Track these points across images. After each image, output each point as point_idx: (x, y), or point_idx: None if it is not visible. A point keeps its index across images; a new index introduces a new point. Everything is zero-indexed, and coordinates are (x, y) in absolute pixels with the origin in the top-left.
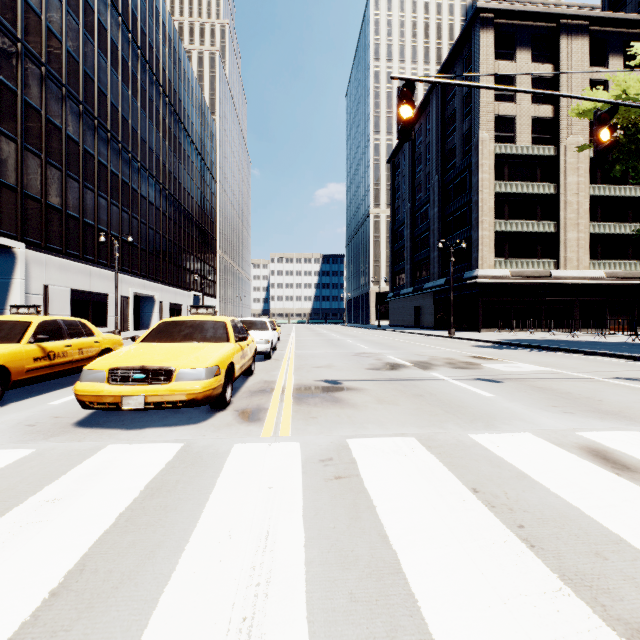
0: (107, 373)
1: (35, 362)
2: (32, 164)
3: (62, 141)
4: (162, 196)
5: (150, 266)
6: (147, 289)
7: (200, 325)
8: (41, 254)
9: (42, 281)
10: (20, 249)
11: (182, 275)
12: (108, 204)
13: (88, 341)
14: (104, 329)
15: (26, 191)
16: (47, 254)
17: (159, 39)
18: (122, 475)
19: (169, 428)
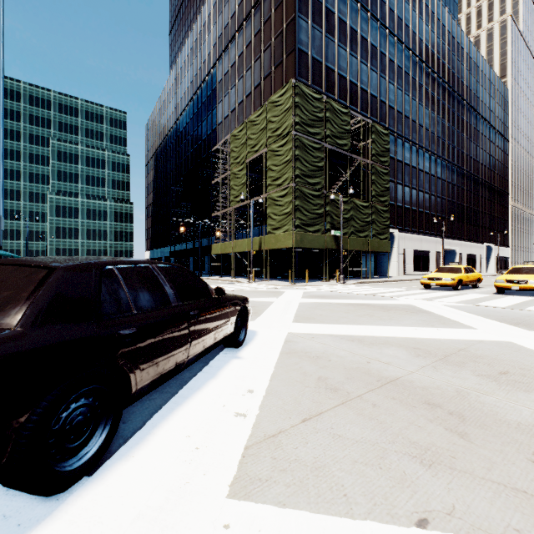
0: (504, 281)
1: (465, 279)
2: (399, 189)
3: (409, 171)
4: (460, 176)
5: (452, 229)
6: (450, 245)
7: (531, 269)
8: (402, 233)
9: (402, 247)
10: (396, 233)
11: (475, 231)
12: (429, 196)
13: (474, 274)
14: (427, 272)
15: (397, 204)
16: (404, 233)
17: (458, 63)
18: (521, 298)
19: (526, 296)
